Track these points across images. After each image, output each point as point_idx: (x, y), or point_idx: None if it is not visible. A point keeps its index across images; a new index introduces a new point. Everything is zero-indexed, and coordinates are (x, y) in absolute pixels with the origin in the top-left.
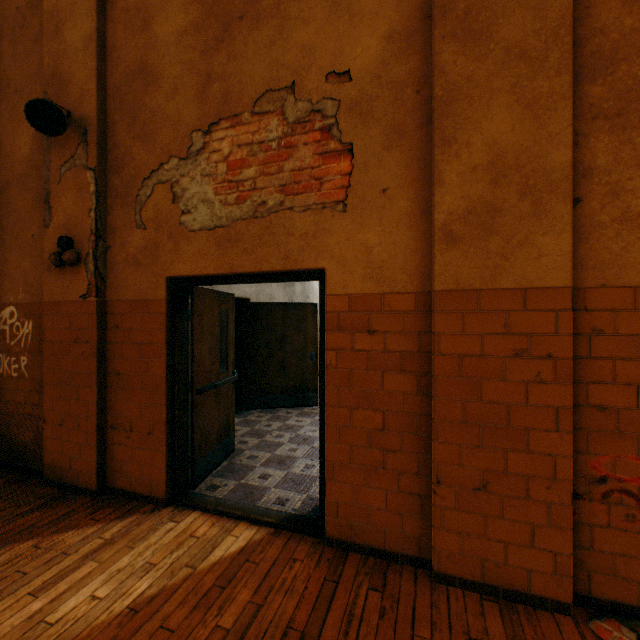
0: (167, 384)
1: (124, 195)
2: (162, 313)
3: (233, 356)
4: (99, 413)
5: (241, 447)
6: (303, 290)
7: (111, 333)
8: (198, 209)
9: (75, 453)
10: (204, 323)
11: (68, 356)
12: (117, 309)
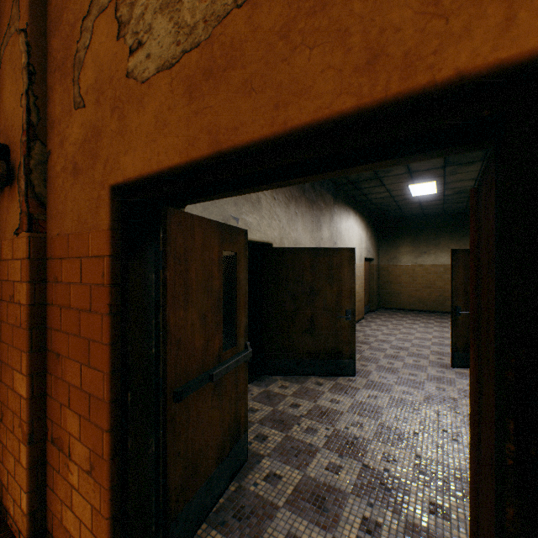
0: (112, 389)
1: (63, 61)
2: (103, 255)
3: (245, 321)
4: (33, 416)
5: (257, 448)
6: (330, 236)
7: (51, 289)
8: (153, 29)
9: (11, 468)
10: (191, 273)
11: (6, 321)
12: (56, 250)
